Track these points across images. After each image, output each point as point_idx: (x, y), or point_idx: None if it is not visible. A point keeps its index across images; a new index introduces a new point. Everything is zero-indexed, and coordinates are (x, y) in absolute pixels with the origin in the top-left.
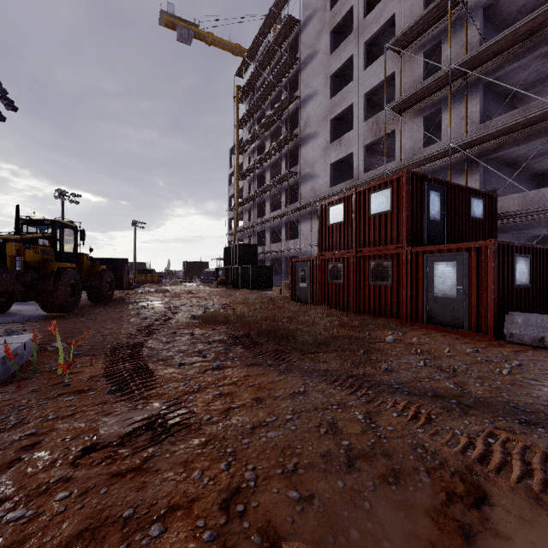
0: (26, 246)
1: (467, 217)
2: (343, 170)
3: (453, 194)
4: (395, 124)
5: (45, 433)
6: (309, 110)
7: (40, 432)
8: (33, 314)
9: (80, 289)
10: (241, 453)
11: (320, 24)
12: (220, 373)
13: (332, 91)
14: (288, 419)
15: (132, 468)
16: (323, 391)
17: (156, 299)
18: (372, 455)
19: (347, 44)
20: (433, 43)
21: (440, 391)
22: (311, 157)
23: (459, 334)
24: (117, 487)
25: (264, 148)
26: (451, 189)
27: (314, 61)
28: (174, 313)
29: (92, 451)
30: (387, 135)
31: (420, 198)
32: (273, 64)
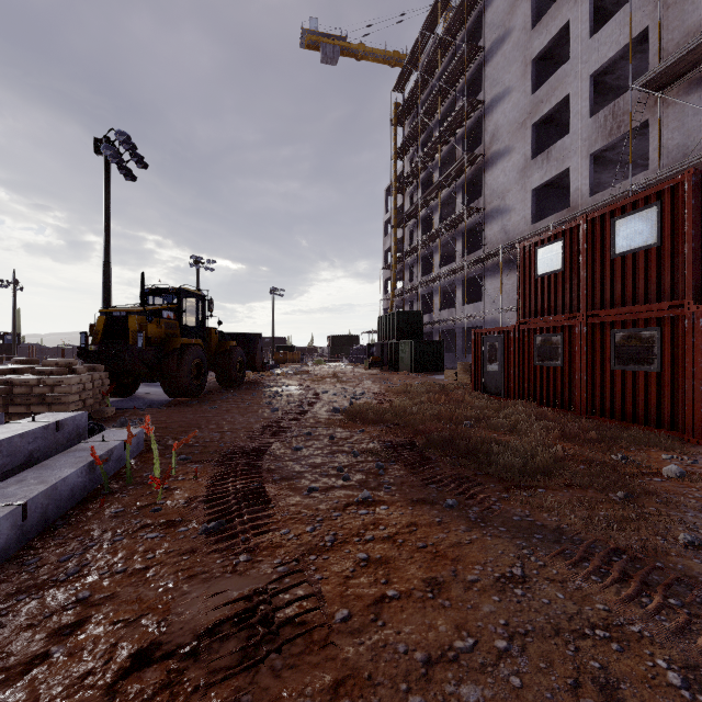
0: (148, 319)
1: None
2: (553, 198)
3: None
4: (647, 111)
5: (99, 603)
6: (498, 116)
7: (93, 599)
8: (158, 399)
9: (205, 370)
10: None
11: None
12: (368, 514)
13: (535, 82)
14: (499, 650)
15: None
16: (562, 583)
17: (293, 383)
18: None
19: (559, 7)
20: None
21: None
22: (500, 185)
23: None
24: None
25: (431, 182)
26: None
27: (506, 45)
28: (312, 404)
29: (147, 663)
30: (631, 133)
31: None
32: (444, 65)
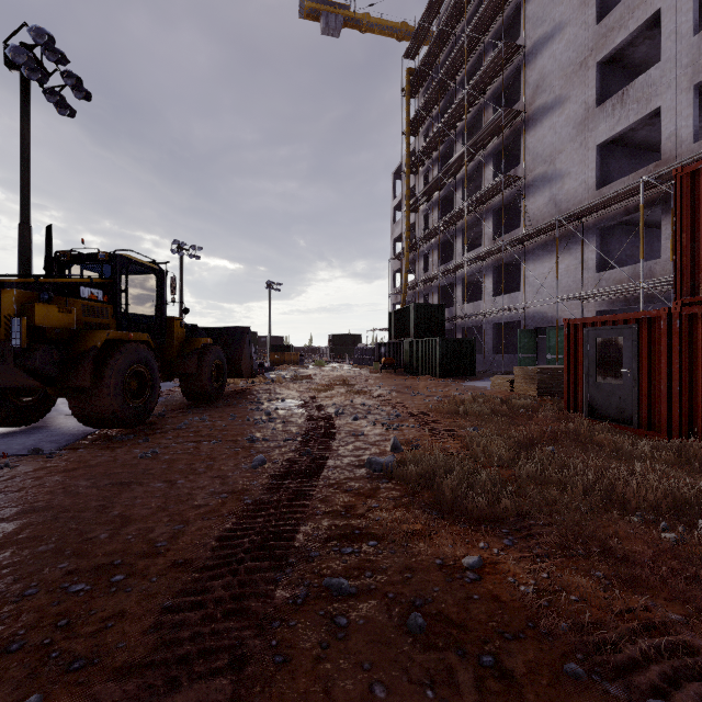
0: (38, 296)
1: None
2: (619, 158)
3: None
4: None
5: None
6: (544, 62)
7: None
8: (74, 429)
9: (155, 382)
10: None
11: None
12: None
13: (599, 9)
14: None
15: None
16: None
17: (292, 394)
18: None
19: None
20: None
21: None
22: (548, 146)
23: None
24: None
25: (448, 158)
26: None
27: None
28: (324, 443)
29: None
30: None
31: None
32: (468, 16)
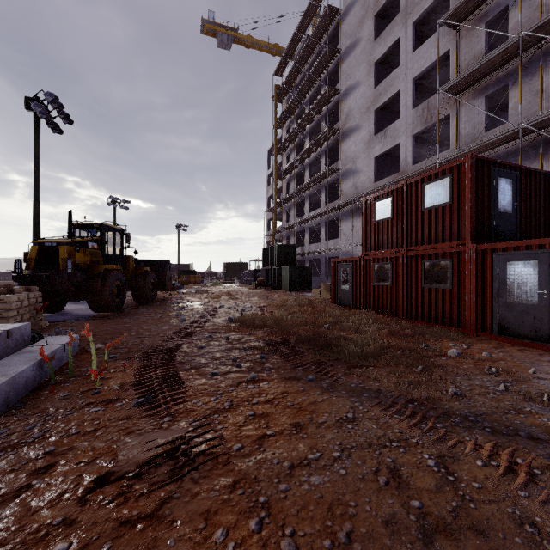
0: (76, 249)
1: (547, 207)
2: (388, 164)
3: (528, 181)
4: (449, 108)
5: (63, 453)
6: (350, 102)
7: (58, 451)
8: (84, 313)
9: (124, 290)
10: (276, 505)
11: (363, 10)
12: (255, 387)
13: (376, 79)
14: (335, 457)
15: (144, 515)
16: (377, 420)
17: (196, 300)
18: (457, 528)
19: (393, 27)
20: (498, 11)
21: (537, 431)
22: (352, 152)
23: (542, 349)
24: (123, 543)
25: (302, 146)
26: (526, 175)
27: (356, 50)
28: (211, 315)
29: (105, 483)
30: (440, 122)
31: (487, 186)
32: (312, 59)
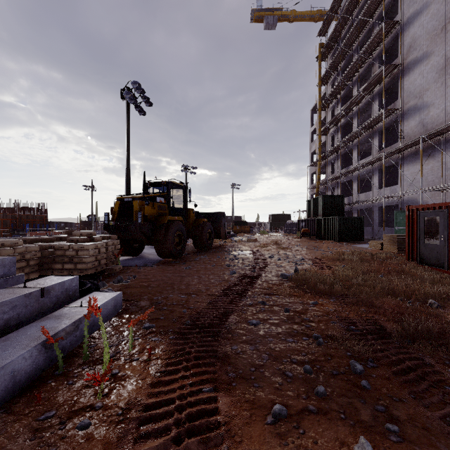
0: (145, 202)
1: None
2: None
3: None
4: None
5: None
6: (415, 30)
7: None
8: (154, 258)
9: (185, 239)
10: None
11: None
12: None
13: None
14: None
15: None
16: None
17: (246, 248)
18: None
19: None
20: None
21: None
22: (418, 86)
23: None
24: None
25: (348, 97)
26: None
27: None
28: (262, 268)
29: None
30: None
31: None
32: (361, 4)
